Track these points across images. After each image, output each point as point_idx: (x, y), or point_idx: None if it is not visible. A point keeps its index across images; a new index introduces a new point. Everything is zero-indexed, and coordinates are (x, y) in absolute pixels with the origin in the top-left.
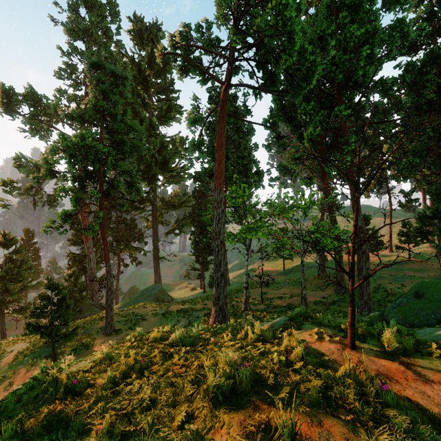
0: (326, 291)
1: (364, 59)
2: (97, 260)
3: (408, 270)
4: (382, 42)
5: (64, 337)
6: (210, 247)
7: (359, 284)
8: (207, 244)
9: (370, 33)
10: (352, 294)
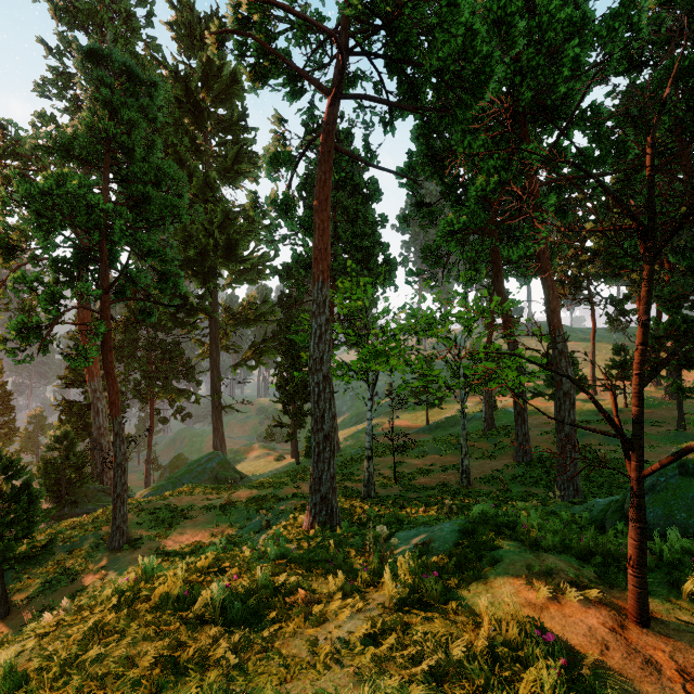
0: (499, 459)
1: (569, 64)
2: None
3: (625, 422)
4: (596, 40)
5: (25, 559)
6: (307, 387)
7: (661, 466)
8: (302, 384)
9: (575, 26)
10: (639, 490)
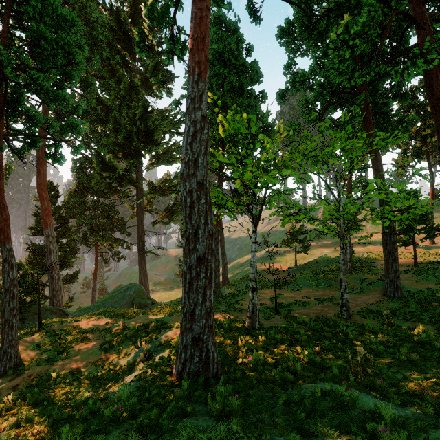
0: (369, 293)
1: None
2: (67, 253)
3: None
4: None
5: None
6: None
7: None
8: None
9: None
10: None
